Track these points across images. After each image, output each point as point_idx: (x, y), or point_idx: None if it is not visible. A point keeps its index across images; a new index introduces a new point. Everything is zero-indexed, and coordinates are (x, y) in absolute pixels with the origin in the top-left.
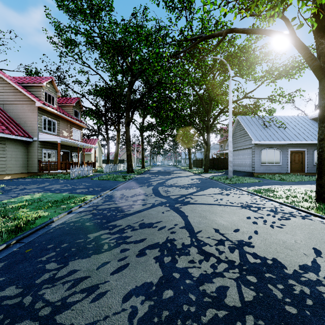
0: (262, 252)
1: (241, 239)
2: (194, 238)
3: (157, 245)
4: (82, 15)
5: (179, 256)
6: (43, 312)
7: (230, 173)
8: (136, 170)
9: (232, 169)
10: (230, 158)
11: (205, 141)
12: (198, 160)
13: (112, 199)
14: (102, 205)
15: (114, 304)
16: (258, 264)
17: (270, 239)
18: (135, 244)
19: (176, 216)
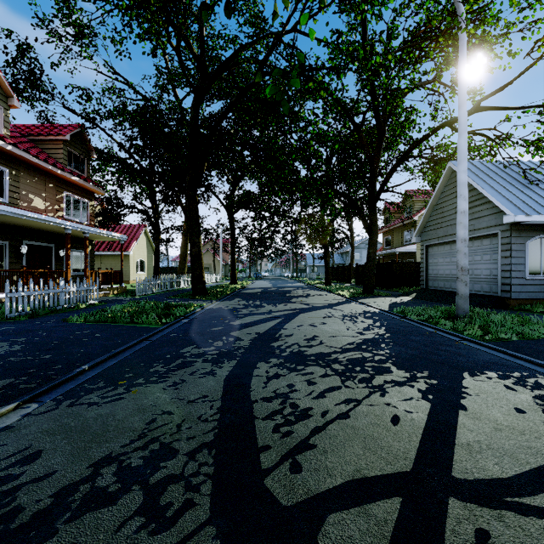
0: None
1: None
2: None
3: None
4: None
5: None
6: None
7: (464, 303)
8: (217, 288)
9: (431, 287)
10: (464, 259)
11: (366, 224)
12: (342, 268)
13: None
14: None
15: None
16: None
17: None
18: None
19: None
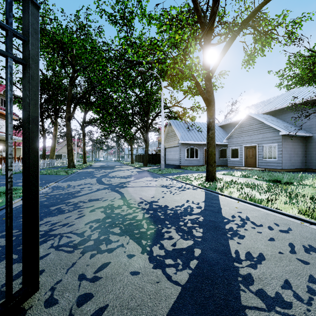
0: (161, 203)
1: (153, 200)
2: (126, 202)
3: (102, 207)
4: (15, 2)
5: (116, 209)
6: (40, 233)
7: (162, 166)
8: (77, 165)
9: (166, 163)
10: (162, 154)
11: (144, 139)
12: (140, 156)
13: (60, 188)
14: (52, 193)
15: (80, 226)
16: (157, 207)
17: (168, 199)
18: (87, 208)
19: (116, 194)
